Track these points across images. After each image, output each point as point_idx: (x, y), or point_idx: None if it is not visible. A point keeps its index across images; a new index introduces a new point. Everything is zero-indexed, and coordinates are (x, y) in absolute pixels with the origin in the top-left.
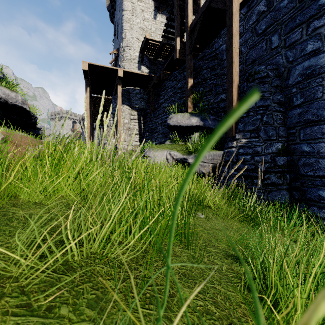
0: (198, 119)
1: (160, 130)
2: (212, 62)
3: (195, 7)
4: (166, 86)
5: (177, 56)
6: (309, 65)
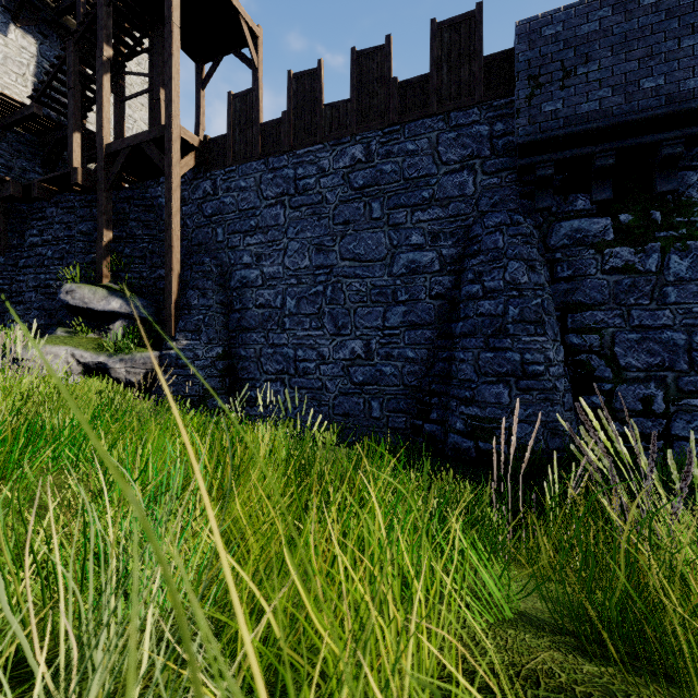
0: (124, 303)
1: (34, 302)
2: (146, 214)
3: (115, 90)
4: (47, 214)
5: (79, 179)
6: (245, 275)
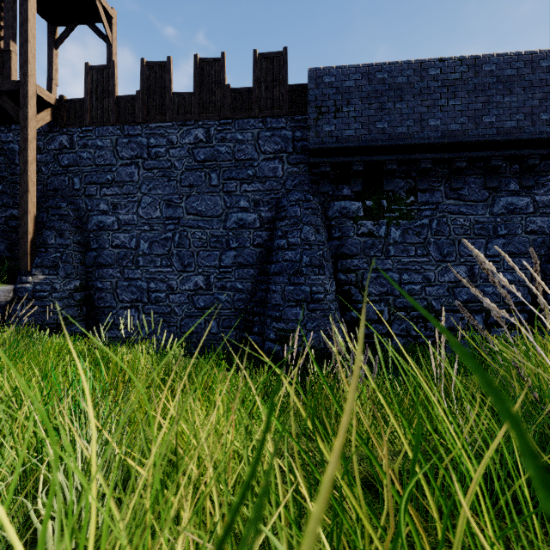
0: None
1: None
2: None
3: None
4: None
5: None
6: (101, 220)
